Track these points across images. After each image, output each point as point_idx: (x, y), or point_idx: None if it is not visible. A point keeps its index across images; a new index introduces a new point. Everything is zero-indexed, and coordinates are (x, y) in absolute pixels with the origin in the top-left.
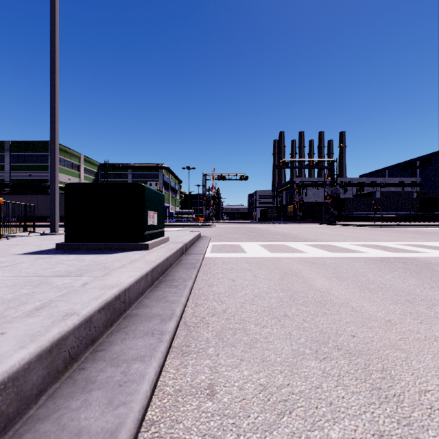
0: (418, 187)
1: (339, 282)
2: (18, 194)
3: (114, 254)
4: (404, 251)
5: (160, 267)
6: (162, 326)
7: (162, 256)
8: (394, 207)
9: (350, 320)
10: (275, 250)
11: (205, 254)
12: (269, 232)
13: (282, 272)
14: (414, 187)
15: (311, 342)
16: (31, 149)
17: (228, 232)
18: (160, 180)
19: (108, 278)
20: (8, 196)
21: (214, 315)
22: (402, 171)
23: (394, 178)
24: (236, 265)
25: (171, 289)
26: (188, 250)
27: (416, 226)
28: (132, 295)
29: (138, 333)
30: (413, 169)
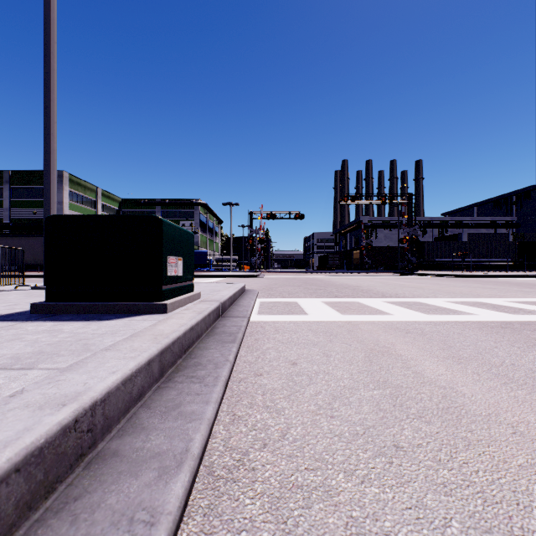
0: (515, 228)
1: (462, 368)
2: (18, 236)
3: (114, 320)
4: (525, 312)
5: (179, 344)
6: (158, 494)
7: (183, 326)
8: (486, 253)
9: (526, 461)
10: (346, 310)
11: (250, 316)
12: (332, 284)
13: (366, 348)
14: (510, 228)
15: (476, 535)
16: (35, 181)
17: (281, 284)
18: (196, 219)
19: (69, 377)
20: (5, 239)
21: (265, 447)
22: (495, 208)
23: (485, 217)
24: (296, 335)
25: (191, 386)
26: (226, 310)
27: (516, 276)
28: (114, 409)
29: (100, 520)
30: (508, 205)
